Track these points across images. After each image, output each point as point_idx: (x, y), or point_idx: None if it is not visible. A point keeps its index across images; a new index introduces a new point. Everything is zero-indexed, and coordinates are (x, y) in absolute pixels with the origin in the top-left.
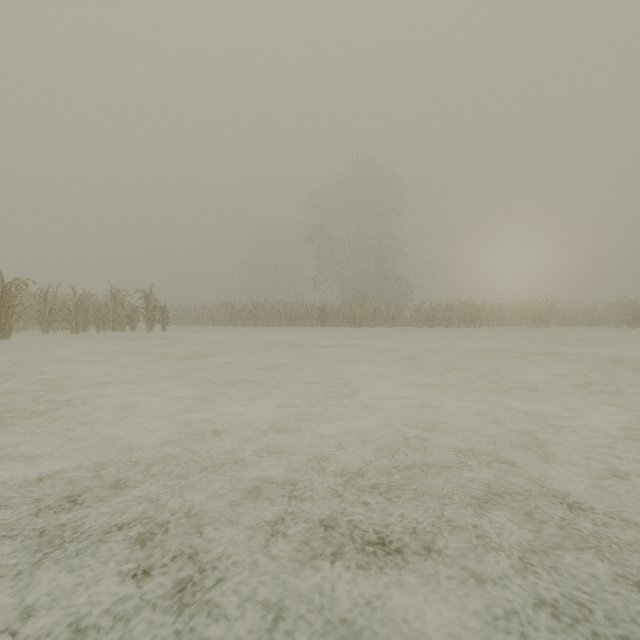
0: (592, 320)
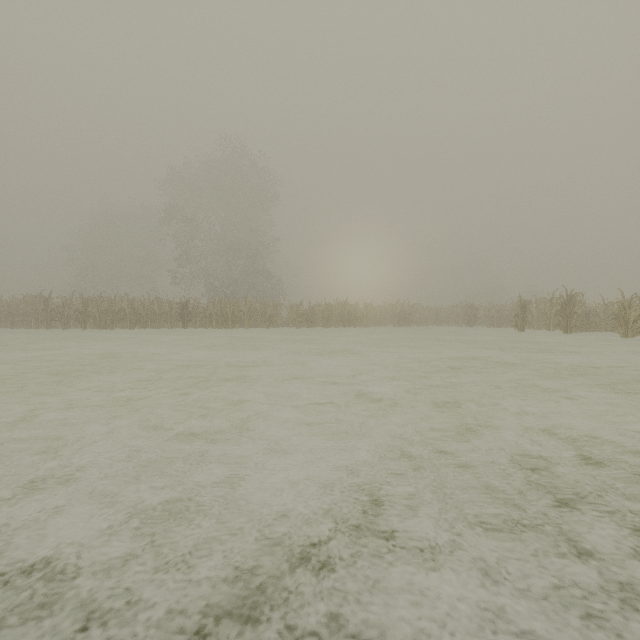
0: (439, 320)
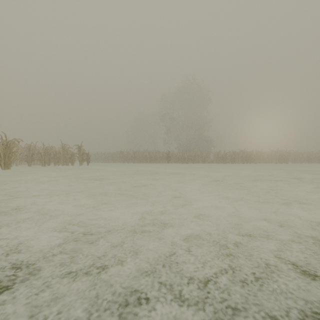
0: (311, 160)
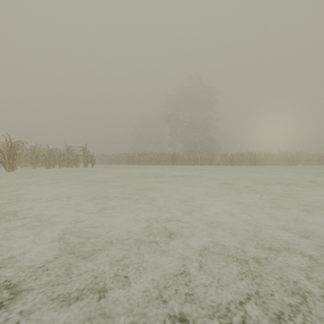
0: (322, 162)
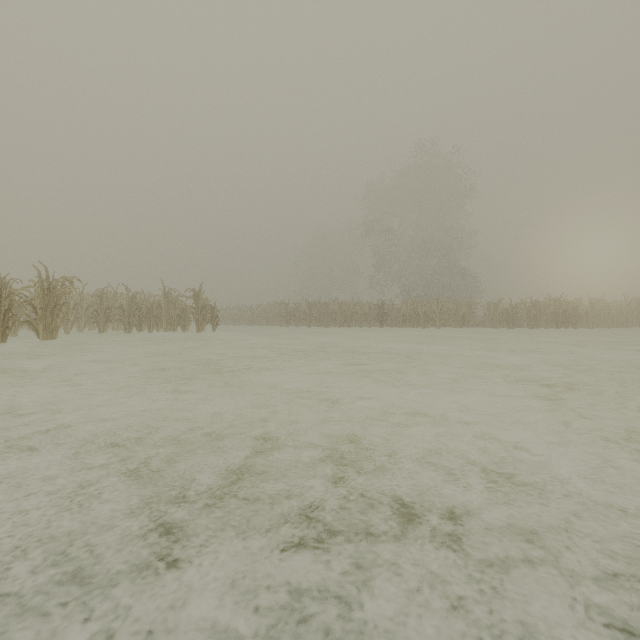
0: None
